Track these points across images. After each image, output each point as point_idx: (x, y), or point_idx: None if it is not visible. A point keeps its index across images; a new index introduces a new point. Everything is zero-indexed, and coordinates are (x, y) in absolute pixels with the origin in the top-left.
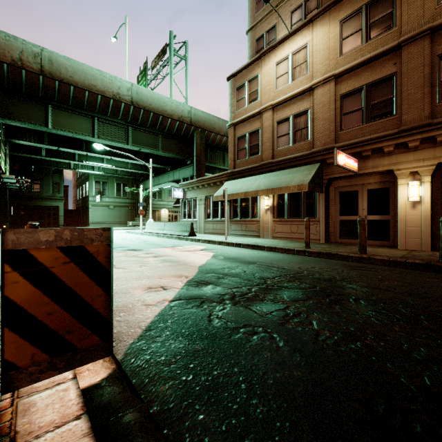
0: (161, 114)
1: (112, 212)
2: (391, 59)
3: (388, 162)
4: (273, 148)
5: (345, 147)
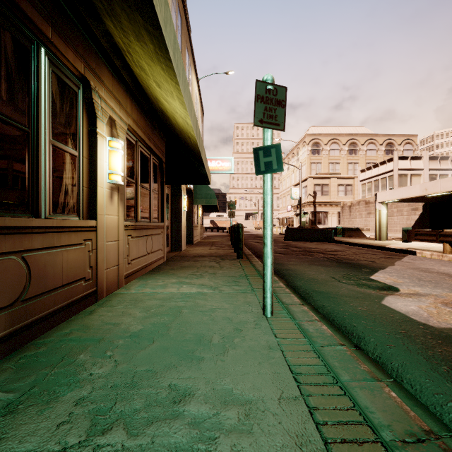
0: None
1: None
2: None
3: None
4: None
5: None
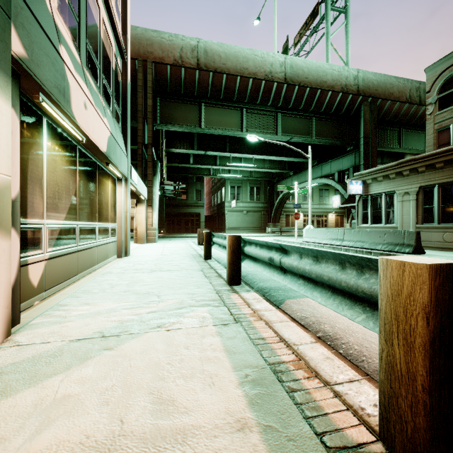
0: (320, 87)
1: (246, 217)
2: None
3: None
4: None
5: None
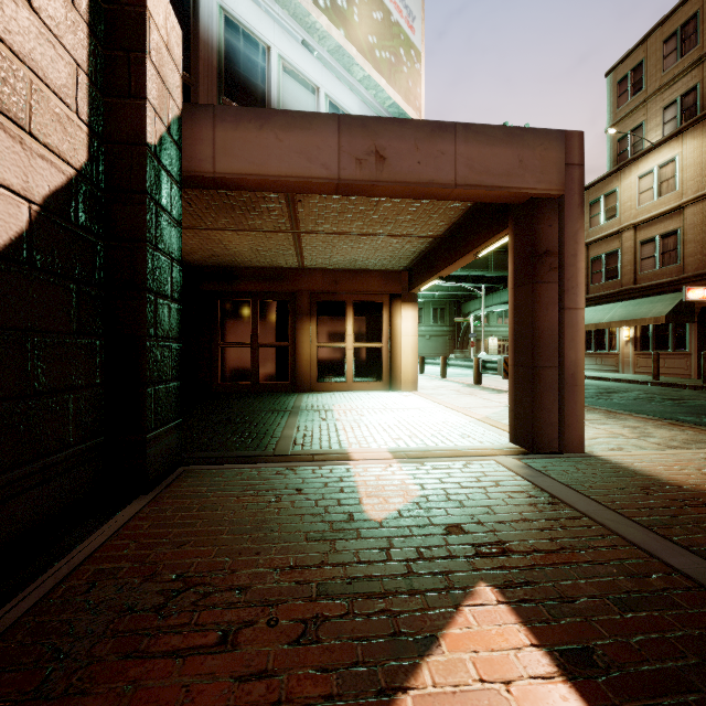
0: None
1: (428, 343)
2: None
3: None
4: (634, 272)
5: None
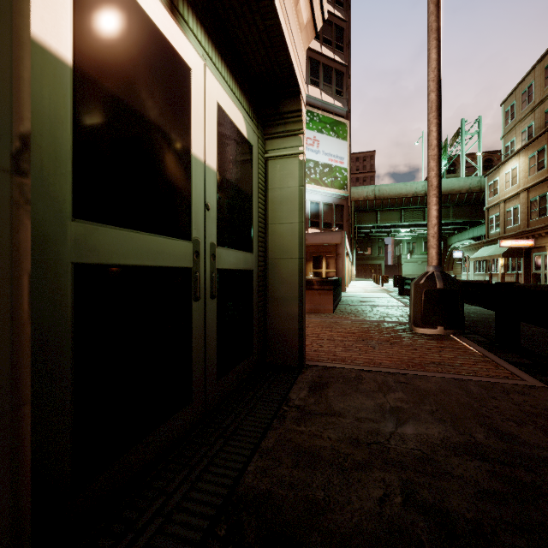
0: (450, 193)
1: (420, 266)
2: (546, 184)
3: (544, 242)
4: (504, 227)
5: (527, 232)
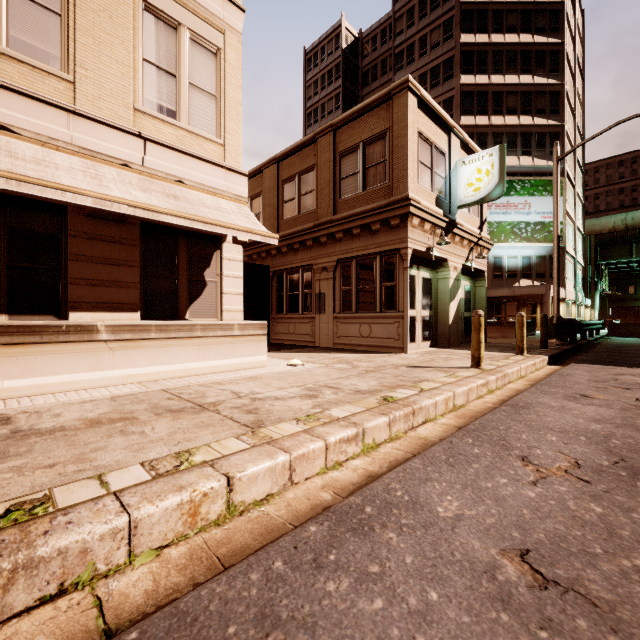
0: None
1: None
2: None
3: None
4: None
5: None
